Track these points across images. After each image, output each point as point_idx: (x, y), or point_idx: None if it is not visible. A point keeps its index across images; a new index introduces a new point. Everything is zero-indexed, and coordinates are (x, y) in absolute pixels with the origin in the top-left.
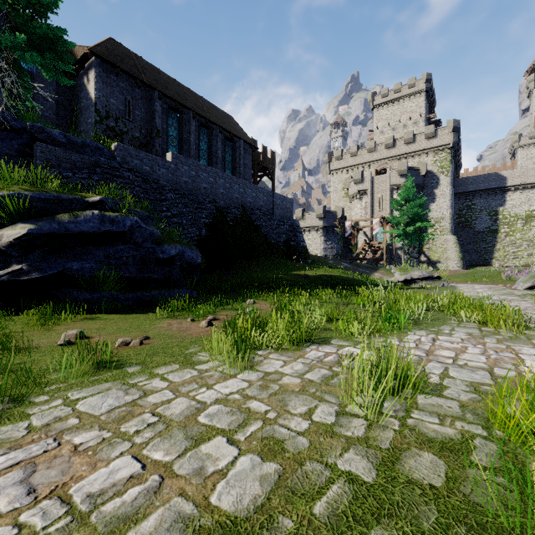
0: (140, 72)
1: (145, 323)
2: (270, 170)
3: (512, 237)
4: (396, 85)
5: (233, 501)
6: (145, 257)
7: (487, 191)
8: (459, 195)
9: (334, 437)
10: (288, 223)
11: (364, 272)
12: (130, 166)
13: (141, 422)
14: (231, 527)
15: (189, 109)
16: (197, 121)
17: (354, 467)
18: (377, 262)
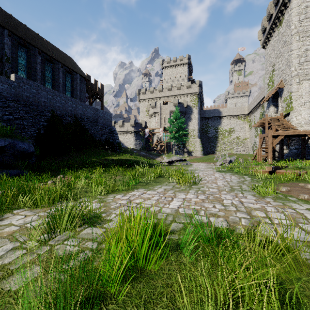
0: None
1: None
2: (100, 95)
3: (223, 140)
4: (174, 58)
5: None
6: None
7: (214, 117)
8: (202, 118)
9: None
10: (108, 128)
11: (152, 157)
12: None
13: None
14: None
15: (36, 47)
16: (43, 57)
17: None
18: (162, 152)
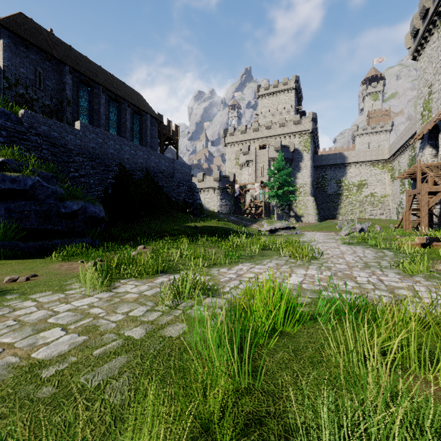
0: (50, 47)
1: (40, 265)
2: (174, 140)
3: (350, 199)
4: (275, 82)
5: (46, 354)
6: (48, 212)
7: (335, 165)
8: (317, 167)
9: (134, 322)
10: (187, 185)
11: (245, 224)
12: (38, 131)
13: (3, 325)
14: (38, 364)
15: (99, 85)
16: (107, 95)
17: (134, 333)
18: (258, 216)
